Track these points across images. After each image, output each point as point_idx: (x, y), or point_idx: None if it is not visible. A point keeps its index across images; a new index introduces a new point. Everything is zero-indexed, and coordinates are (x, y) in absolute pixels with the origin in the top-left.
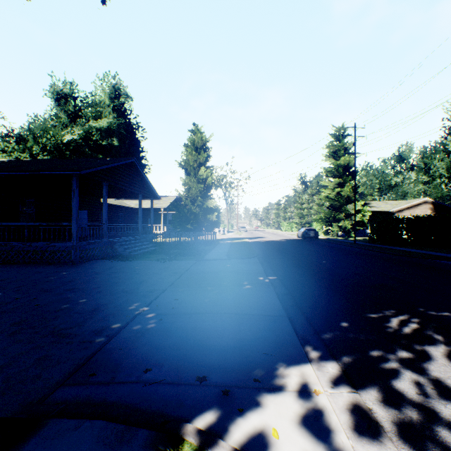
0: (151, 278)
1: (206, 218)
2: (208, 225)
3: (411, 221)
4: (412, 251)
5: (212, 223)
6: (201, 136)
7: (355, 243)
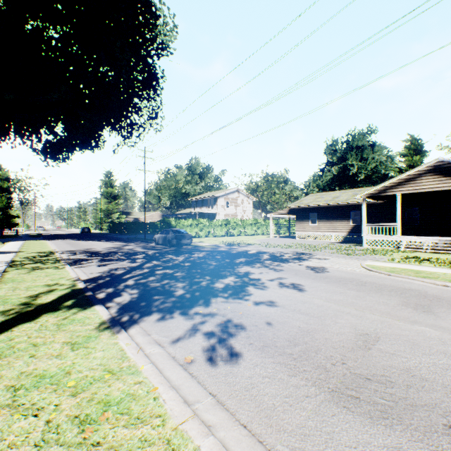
0: (3, 240)
1: (11, 221)
2: (11, 225)
3: (126, 224)
4: (113, 234)
5: (14, 224)
6: (6, 173)
7: (101, 233)
